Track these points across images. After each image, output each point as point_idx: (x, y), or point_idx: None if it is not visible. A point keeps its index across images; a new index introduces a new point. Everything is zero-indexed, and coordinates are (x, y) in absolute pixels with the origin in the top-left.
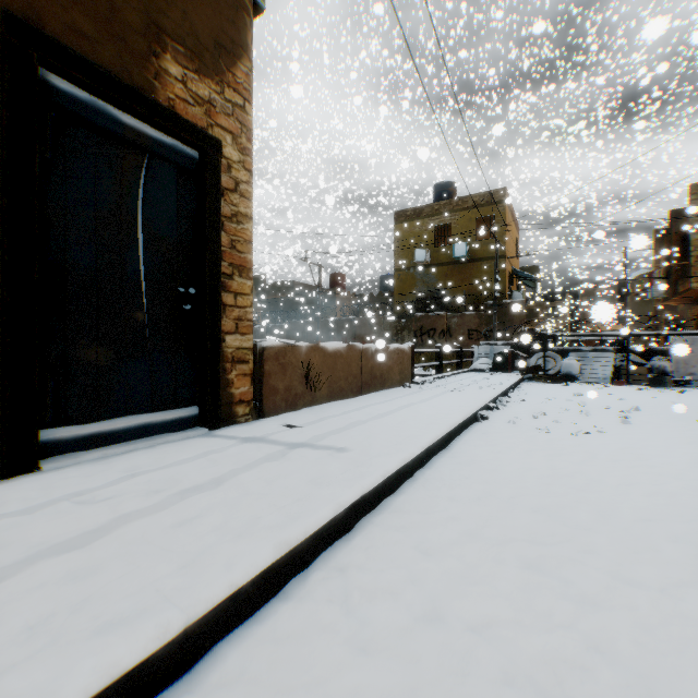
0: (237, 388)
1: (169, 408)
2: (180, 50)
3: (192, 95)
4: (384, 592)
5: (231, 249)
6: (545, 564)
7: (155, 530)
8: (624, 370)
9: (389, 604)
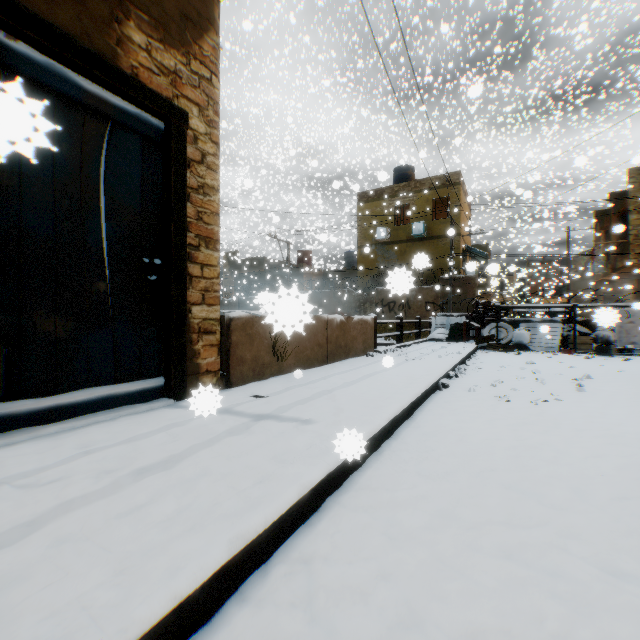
0: (203, 359)
1: (133, 379)
2: (144, 18)
3: (157, 64)
4: (353, 592)
5: (198, 220)
6: (527, 552)
7: (97, 522)
8: (571, 339)
9: (359, 609)
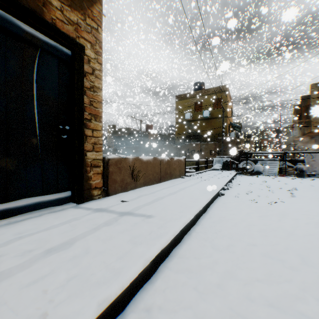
0: (93, 181)
1: (53, 192)
2: None
3: (67, 19)
4: None
5: (90, 105)
6: (282, 301)
7: (14, 289)
8: (284, 169)
9: None
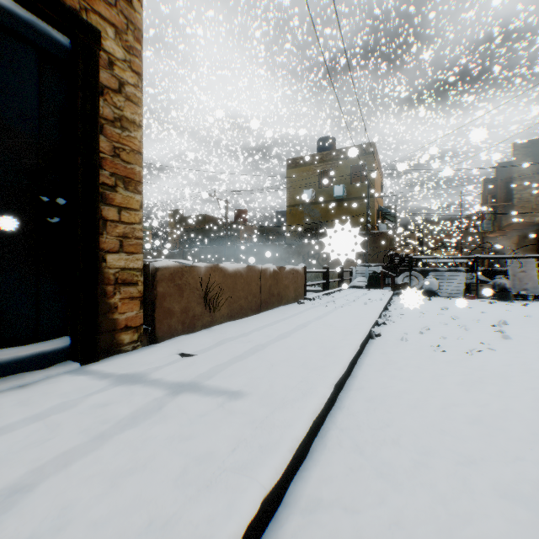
0: (122, 313)
1: (27, 341)
2: None
3: None
4: None
5: (114, 157)
6: None
7: None
8: (473, 286)
9: None
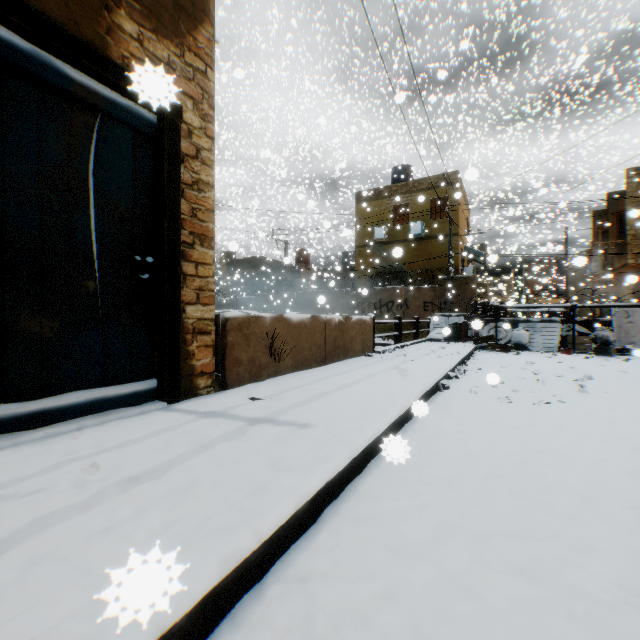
0: (198, 360)
1: (125, 381)
2: (136, 7)
3: (149, 55)
4: (354, 616)
5: (192, 217)
6: (539, 568)
7: (77, 539)
8: (570, 339)
9: (362, 635)
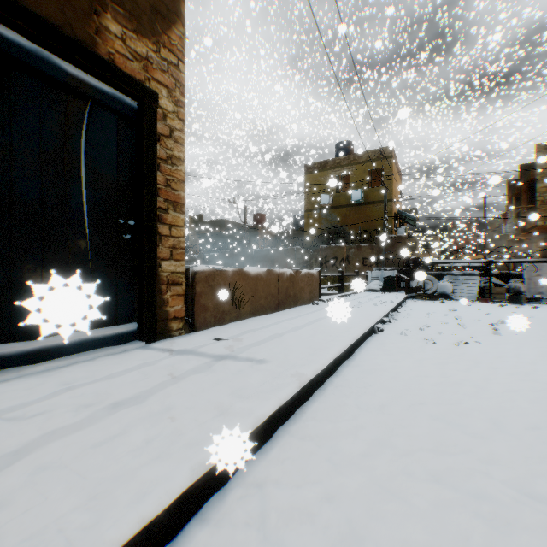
0: (171, 307)
1: (110, 324)
2: (120, 11)
3: (131, 51)
4: (301, 513)
5: (166, 187)
6: (453, 476)
7: (75, 451)
8: (487, 290)
9: (306, 528)
